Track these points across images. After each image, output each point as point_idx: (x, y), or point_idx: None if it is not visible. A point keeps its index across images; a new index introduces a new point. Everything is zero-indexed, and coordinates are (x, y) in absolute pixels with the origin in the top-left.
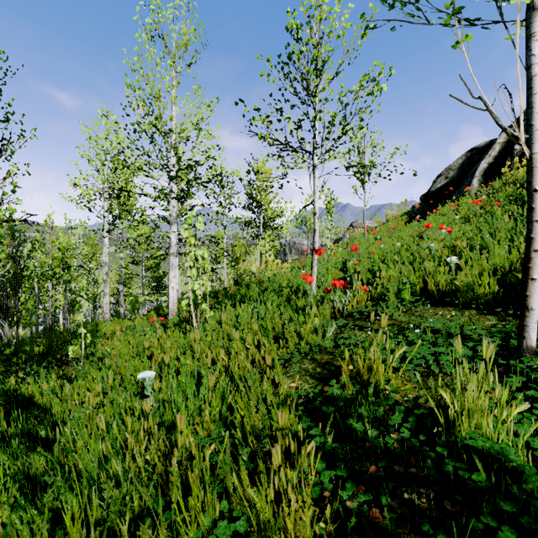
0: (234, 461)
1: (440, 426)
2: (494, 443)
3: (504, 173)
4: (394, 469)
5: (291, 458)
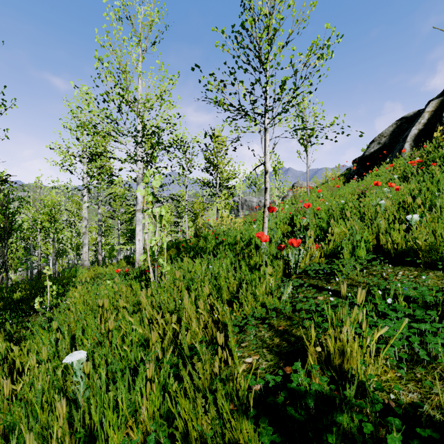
0: None
1: None
2: None
3: (437, 137)
4: None
5: None
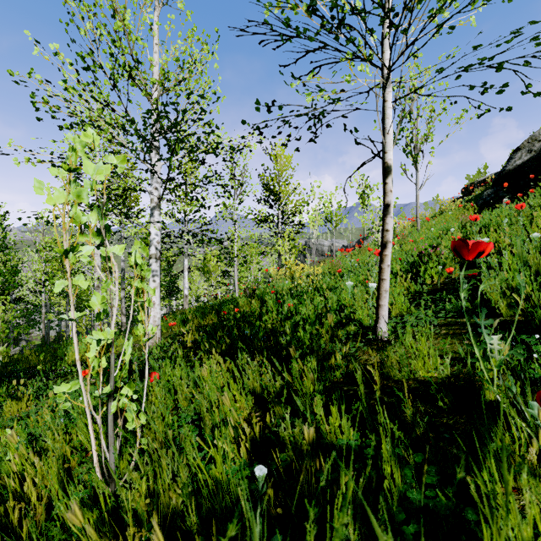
0: None
1: None
2: None
3: None
4: None
5: None
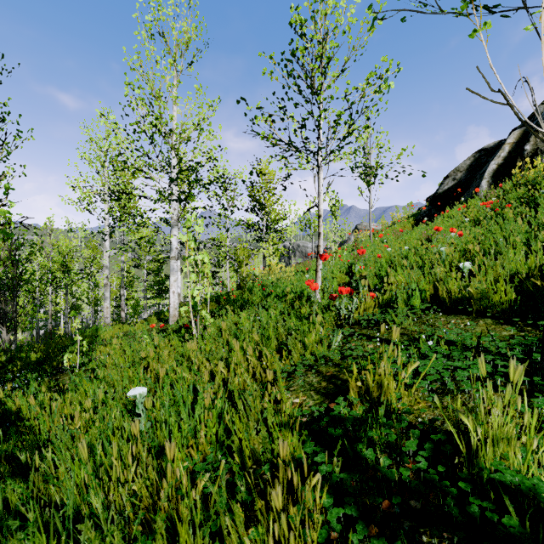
0: (231, 491)
1: (460, 455)
2: (524, 477)
3: (515, 174)
4: (410, 505)
5: (294, 491)
